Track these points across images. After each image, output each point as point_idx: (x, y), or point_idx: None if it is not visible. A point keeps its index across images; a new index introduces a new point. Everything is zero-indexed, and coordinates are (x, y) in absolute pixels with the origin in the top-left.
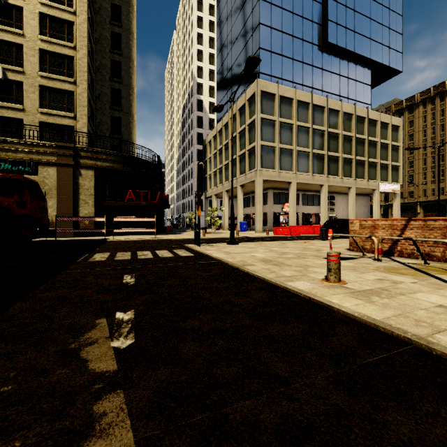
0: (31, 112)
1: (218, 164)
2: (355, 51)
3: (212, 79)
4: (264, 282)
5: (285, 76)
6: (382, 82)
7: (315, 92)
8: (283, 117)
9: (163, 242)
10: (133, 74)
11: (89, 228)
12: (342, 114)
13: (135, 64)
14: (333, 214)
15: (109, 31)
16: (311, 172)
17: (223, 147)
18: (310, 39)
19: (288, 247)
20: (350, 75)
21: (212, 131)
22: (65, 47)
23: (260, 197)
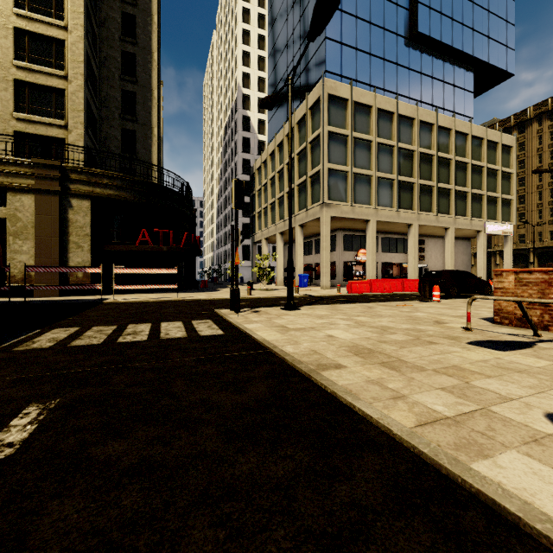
0: (2, 118)
1: (270, 198)
2: (453, 45)
3: (262, 90)
4: (394, 448)
5: (360, 77)
6: (487, 89)
7: (400, 100)
8: (358, 131)
9: (185, 305)
10: (153, 71)
11: (83, 284)
12: (437, 129)
13: (155, 58)
14: (423, 263)
15: (119, 11)
16: (396, 207)
17: (276, 174)
18: (393, 28)
19: (382, 316)
20: (446, 78)
21: (262, 155)
22: (52, 26)
23: (328, 240)
